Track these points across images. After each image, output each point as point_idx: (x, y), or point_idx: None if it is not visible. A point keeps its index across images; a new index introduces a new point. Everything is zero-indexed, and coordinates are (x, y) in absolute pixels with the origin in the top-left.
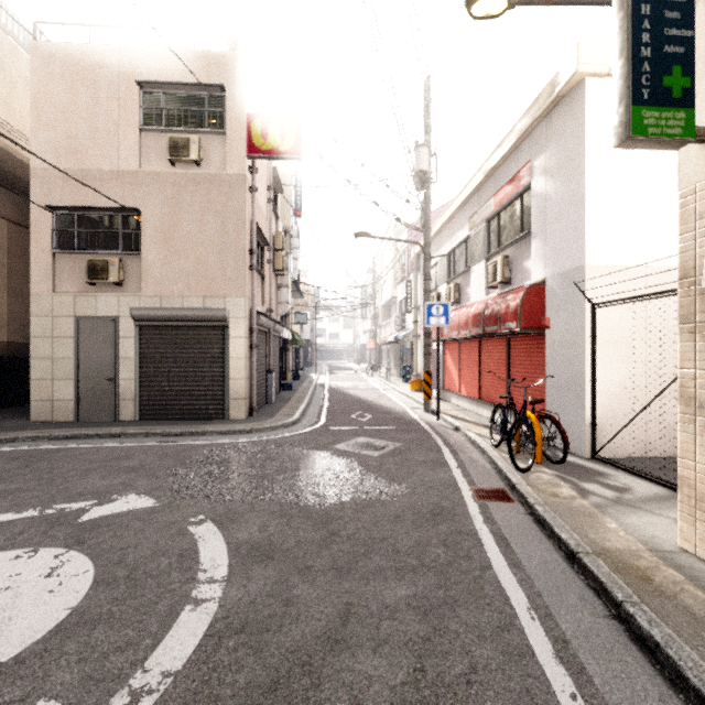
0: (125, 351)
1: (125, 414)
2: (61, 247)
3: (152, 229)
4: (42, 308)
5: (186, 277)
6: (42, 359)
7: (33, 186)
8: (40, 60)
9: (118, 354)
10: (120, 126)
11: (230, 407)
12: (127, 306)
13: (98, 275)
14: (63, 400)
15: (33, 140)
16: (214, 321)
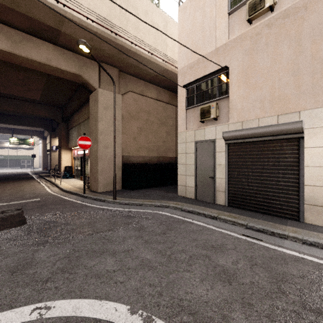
0: (219, 160)
1: (219, 200)
2: (189, 106)
3: (236, 76)
4: (182, 139)
5: (261, 102)
6: (182, 164)
7: (178, 79)
8: (181, 14)
9: (215, 162)
10: (216, 20)
11: (306, 211)
12: (220, 132)
13: (205, 116)
14: (189, 186)
15: (178, 56)
16: (288, 133)
